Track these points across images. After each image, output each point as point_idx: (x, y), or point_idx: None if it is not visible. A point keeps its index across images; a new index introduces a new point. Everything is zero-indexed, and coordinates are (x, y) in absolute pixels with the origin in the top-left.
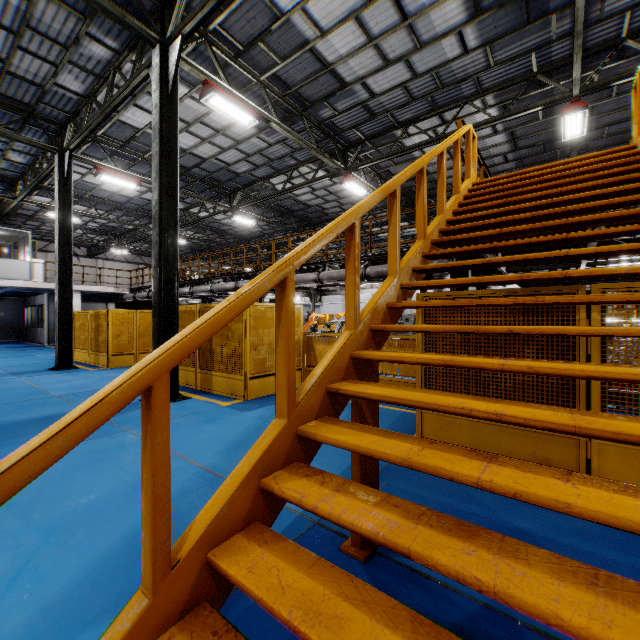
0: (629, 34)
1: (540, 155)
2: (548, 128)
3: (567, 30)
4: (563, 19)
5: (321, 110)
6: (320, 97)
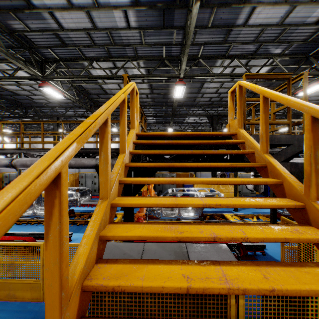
0: (201, 56)
1: (162, 98)
2: (166, 87)
3: (180, 41)
4: (179, 34)
5: (11, 20)
6: (6, 7)
